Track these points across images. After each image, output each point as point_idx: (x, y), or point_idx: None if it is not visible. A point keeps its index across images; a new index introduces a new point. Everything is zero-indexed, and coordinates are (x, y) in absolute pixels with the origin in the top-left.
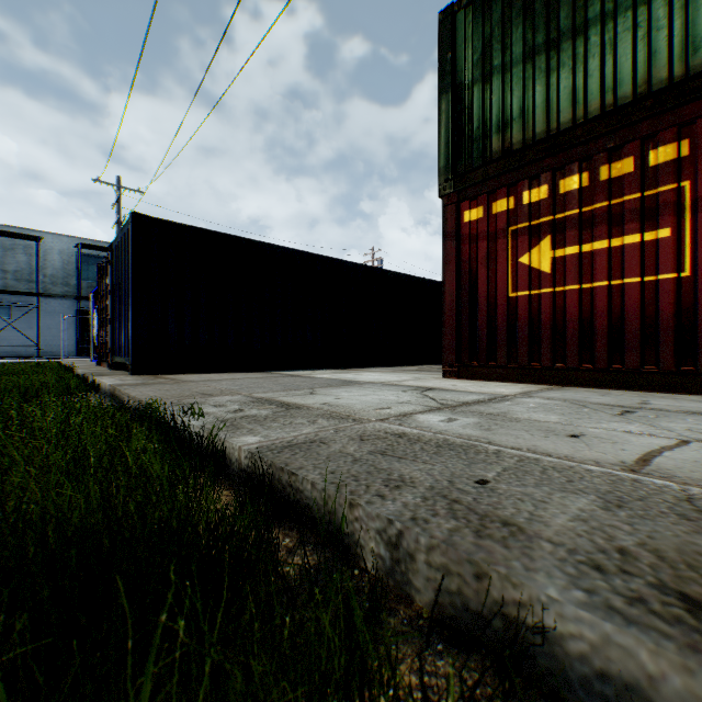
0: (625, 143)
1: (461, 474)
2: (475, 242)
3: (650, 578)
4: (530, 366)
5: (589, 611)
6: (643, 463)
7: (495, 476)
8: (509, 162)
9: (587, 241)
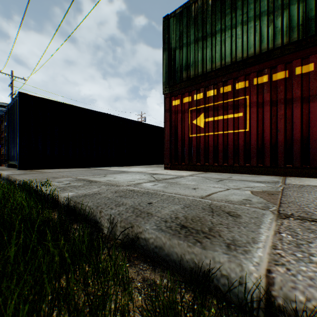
0: (229, 79)
1: (144, 201)
2: (177, 114)
3: (178, 223)
4: (197, 164)
5: (154, 230)
6: (208, 196)
7: (156, 201)
8: (189, 82)
9: (216, 116)
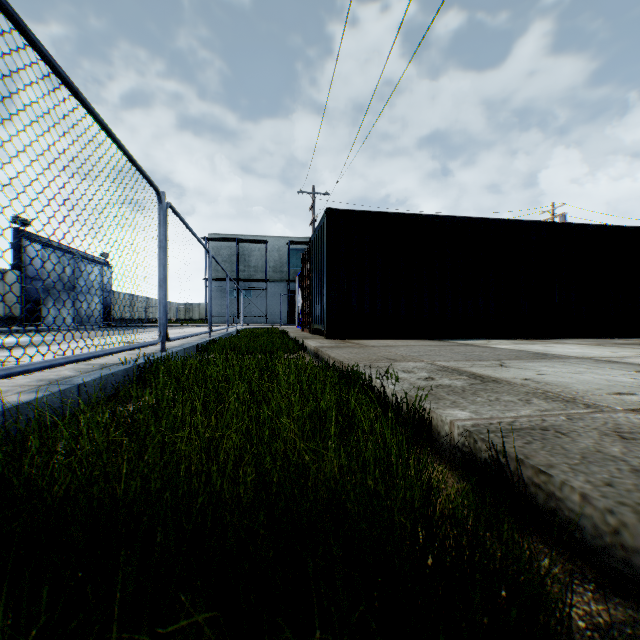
0: None
1: None
2: None
3: None
4: None
5: None
6: None
7: None
8: None
9: None
